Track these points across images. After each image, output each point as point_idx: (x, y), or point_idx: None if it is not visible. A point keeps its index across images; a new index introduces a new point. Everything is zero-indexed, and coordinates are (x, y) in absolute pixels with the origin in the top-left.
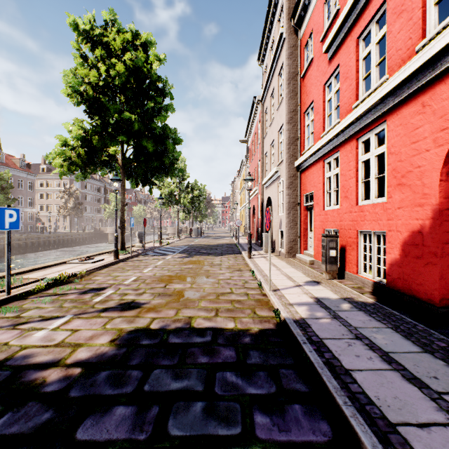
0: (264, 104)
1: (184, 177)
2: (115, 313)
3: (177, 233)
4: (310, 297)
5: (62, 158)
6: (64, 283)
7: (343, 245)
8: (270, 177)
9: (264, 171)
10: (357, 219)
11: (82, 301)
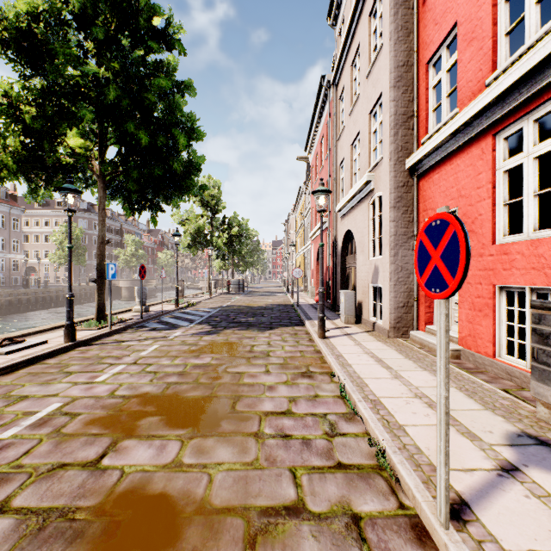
0: (339, 85)
1: (218, 208)
2: None
3: (208, 288)
4: None
5: None
6: None
7: None
8: (353, 195)
9: (337, 192)
10: None
11: None
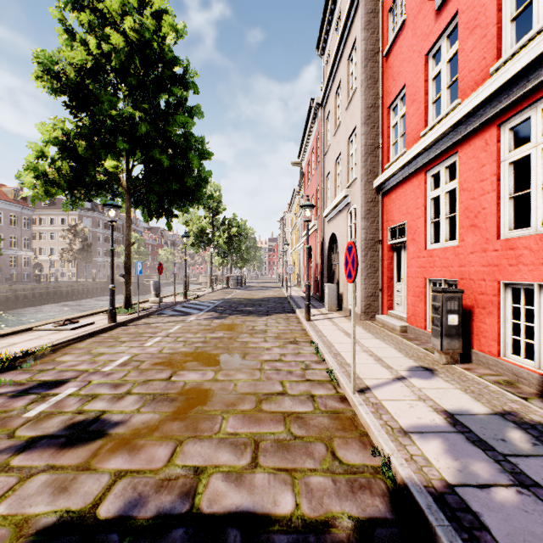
0: (326, 107)
1: (219, 210)
2: (43, 457)
3: (210, 283)
4: (434, 409)
5: (32, 174)
6: (3, 370)
7: (467, 306)
8: (335, 205)
9: (325, 199)
10: (500, 263)
11: (2, 416)
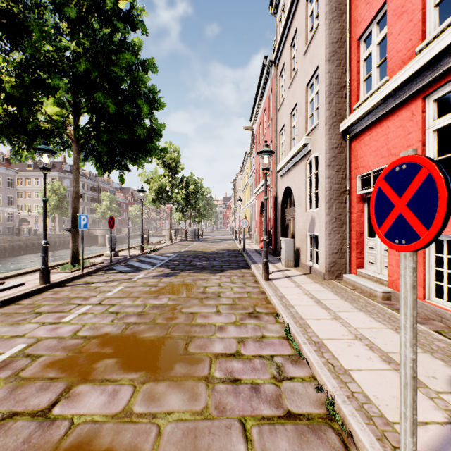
0: (279, 64)
1: (178, 169)
2: None
3: (169, 236)
4: None
5: None
6: None
7: None
8: (292, 156)
9: (278, 154)
10: None
11: None
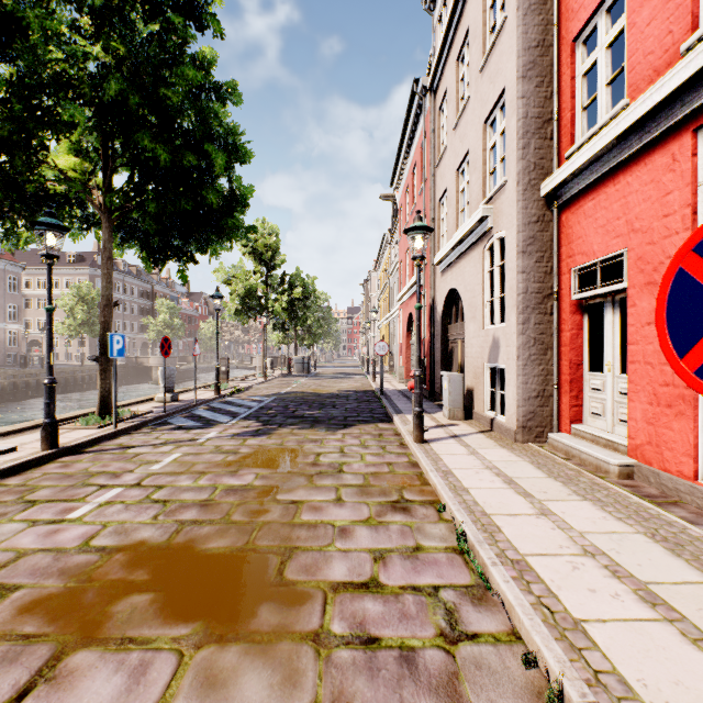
0: (438, 91)
1: (276, 263)
2: None
3: (262, 369)
4: None
5: None
6: None
7: None
8: (460, 238)
9: (436, 237)
10: None
11: None
